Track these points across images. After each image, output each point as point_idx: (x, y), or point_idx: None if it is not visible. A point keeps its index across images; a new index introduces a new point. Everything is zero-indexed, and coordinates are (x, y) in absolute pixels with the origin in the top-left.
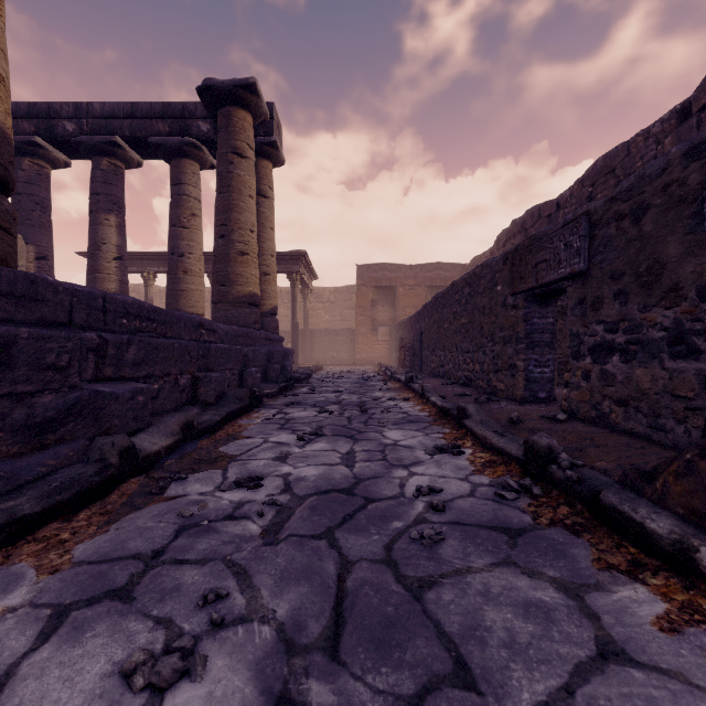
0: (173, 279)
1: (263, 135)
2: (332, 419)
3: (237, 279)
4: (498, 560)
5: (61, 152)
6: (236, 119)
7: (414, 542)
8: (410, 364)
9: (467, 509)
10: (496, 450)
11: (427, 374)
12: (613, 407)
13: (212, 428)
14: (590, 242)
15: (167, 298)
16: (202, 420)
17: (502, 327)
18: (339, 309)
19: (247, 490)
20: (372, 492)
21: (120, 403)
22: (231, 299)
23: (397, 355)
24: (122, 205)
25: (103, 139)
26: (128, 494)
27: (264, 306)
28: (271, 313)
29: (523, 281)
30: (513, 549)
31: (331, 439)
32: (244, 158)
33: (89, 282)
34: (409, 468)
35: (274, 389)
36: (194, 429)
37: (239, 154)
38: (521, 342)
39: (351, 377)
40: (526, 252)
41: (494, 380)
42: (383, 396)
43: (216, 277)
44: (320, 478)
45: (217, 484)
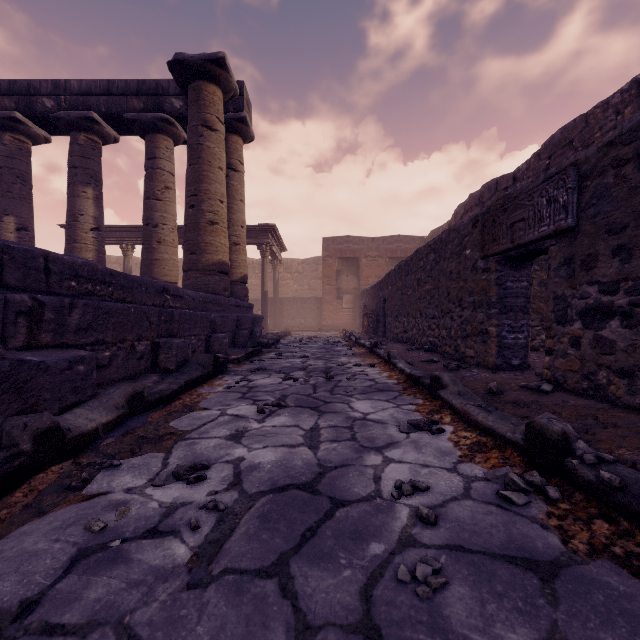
0: (148, 249)
1: (233, 111)
2: (296, 387)
3: (207, 248)
4: (539, 635)
5: (41, 128)
6: (206, 93)
7: (403, 586)
8: (374, 330)
9: (466, 520)
10: (484, 429)
11: (390, 339)
12: (613, 378)
13: (167, 398)
14: (580, 194)
15: (141, 267)
16: (157, 390)
17: (471, 291)
18: (306, 279)
19: (186, 485)
20: (340, 489)
21: (52, 374)
22: (200, 267)
23: (361, 322)
24: (100, 179)
25: (80, 115)
26: (39, 490)
27: (234, 274)
28: (241, 282)
29: (496, 243)
30: (555, 608)
31: (294, 411)
32: (214, 131)
33: (67, 252)
34: (383, 451)
35: (240, 355)
36: (144, 401)
37: (209, 127)
38: (493, 307)
39: (317, 343)
40: (500, 212)
41: (463, 346)
42: (348, 362)
43: (187, 246)
44: (277, 466)
45: (153, 475)
